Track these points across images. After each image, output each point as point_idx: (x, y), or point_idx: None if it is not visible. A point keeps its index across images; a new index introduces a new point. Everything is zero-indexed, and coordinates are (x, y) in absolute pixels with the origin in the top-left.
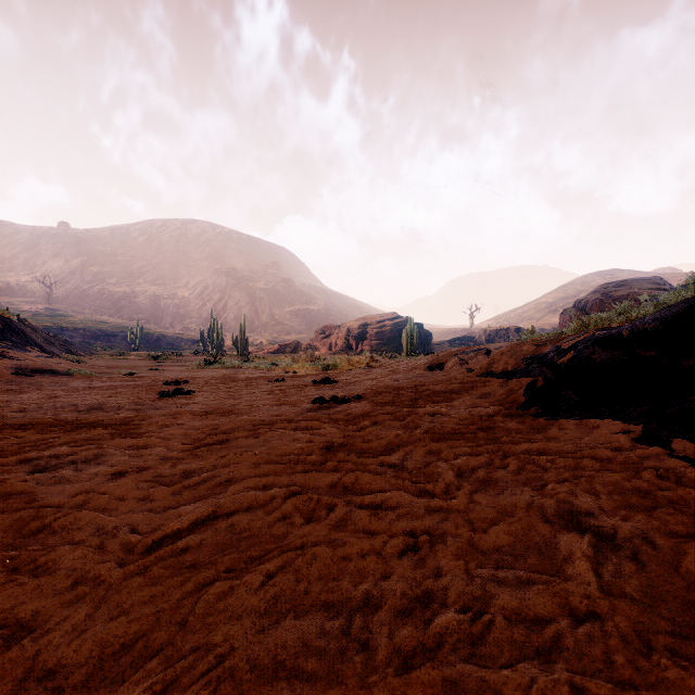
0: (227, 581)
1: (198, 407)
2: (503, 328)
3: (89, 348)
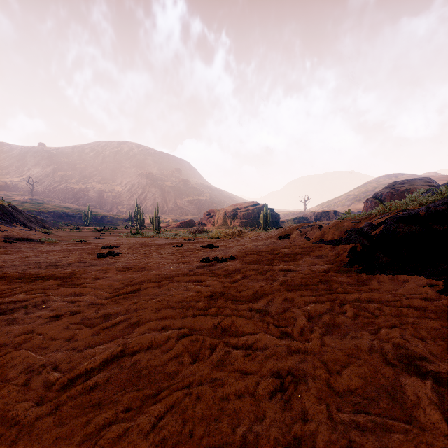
0: (122, 424)
1: (122, 265)
2: (326, 211)
3: (57, 224)
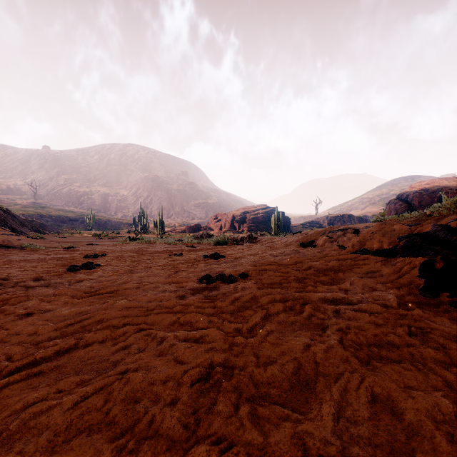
0: None
1: (87, 285)
2: (339, 215)
3: (57, 228)
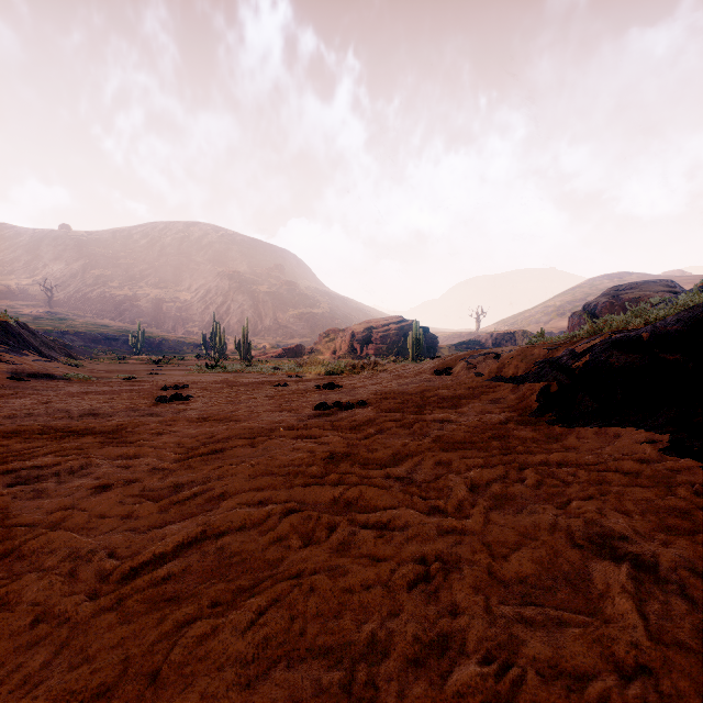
0: (210, 620)
1: (195, 413)
2: (510, 332)
3: (90, 351)
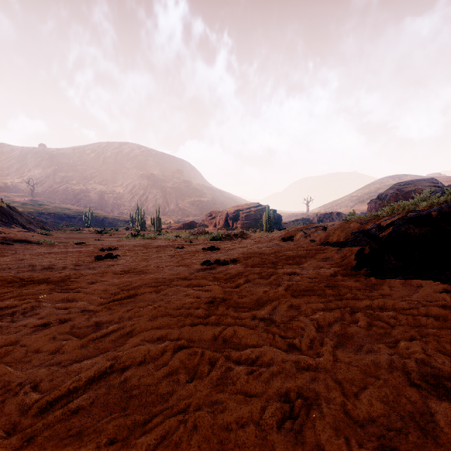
0: None
1: (119, 268)
2: (328, 212)
3: (57, 225)
